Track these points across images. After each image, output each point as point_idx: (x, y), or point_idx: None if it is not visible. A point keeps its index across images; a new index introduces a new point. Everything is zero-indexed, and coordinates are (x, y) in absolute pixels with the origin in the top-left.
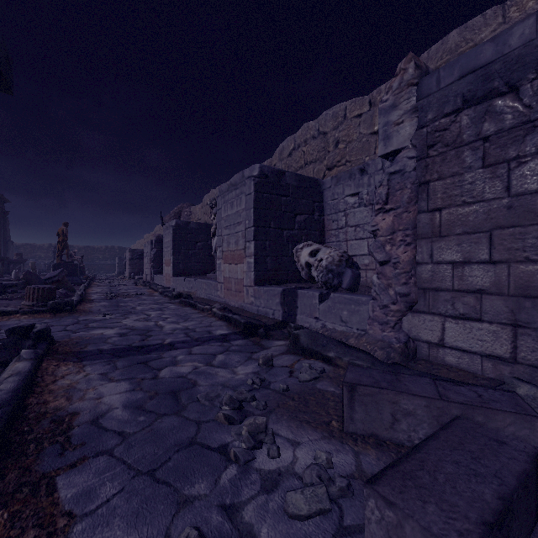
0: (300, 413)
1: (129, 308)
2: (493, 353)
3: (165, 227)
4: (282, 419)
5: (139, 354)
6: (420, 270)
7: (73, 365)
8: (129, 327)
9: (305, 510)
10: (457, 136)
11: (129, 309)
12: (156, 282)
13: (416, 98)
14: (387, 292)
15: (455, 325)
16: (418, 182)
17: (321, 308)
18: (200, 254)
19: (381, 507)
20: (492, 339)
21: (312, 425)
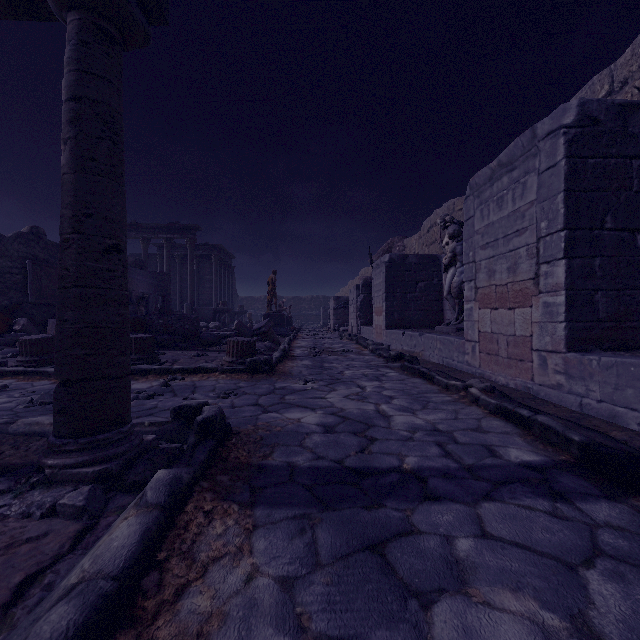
0: None
1: (334, 373)
2: None
3: (375, 265)
4: None
5: (360, 500)
6: None
7: (237, 516)
8: (336, 411)
9: None
10: None
11: (336, 374)
12: (364, 335)
13: None
14: None
15: None
16: None
17: None
18: (422, 298)
19: None
20: None
21: None
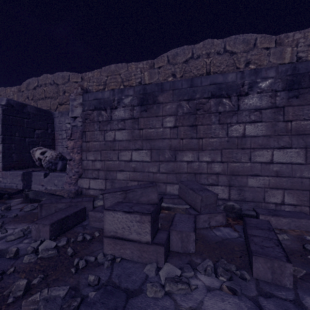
0: (21, 220)
1: None
2: (101, 188)
3: None
4: (11, 224)
5: None
6: (83, 162)
7: None
8: None
9: (14, 238)
10: (93, 118)
11: None
12: None
13: (82, 100)
14: (72, 171)
15: (93, 181)
16: (82, 131)
17: (45, 180)
18: None
19: (35, 225)
20: (101, 184)
21: (25, 222)
